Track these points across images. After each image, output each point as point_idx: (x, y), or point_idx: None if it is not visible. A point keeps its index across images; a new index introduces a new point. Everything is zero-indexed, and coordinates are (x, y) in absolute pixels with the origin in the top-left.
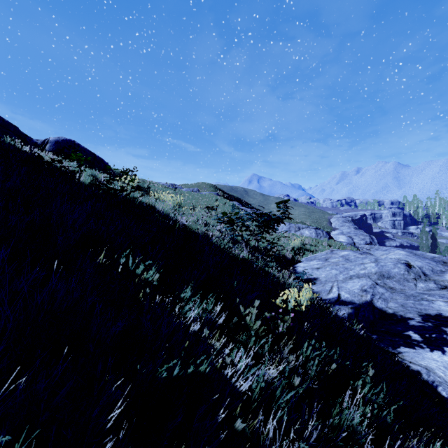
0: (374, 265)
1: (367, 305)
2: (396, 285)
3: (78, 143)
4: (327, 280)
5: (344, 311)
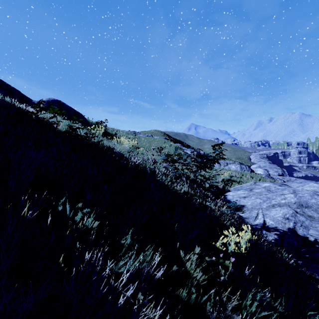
0: (293, 196)
1: (291, 232)
2: (314, 214)
3: (63, 102)
4: (252, 207)
5: (271, 237)
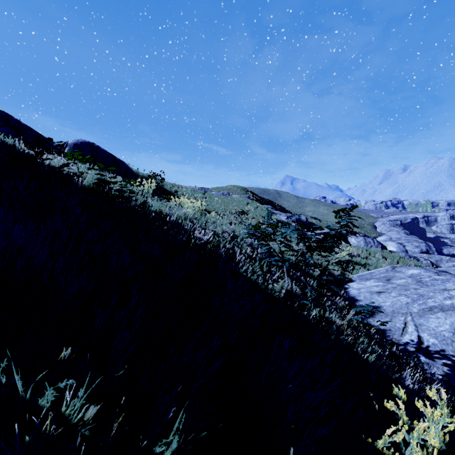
0: None
1: None
2: None
3: (97, 146)
4: (394, 310)
5: (436, 370)
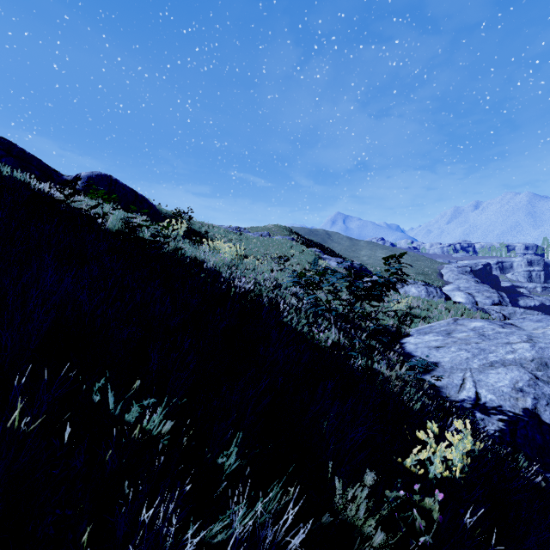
0: (529, 347)
1: (529, 417)
2: None
3: (115, 179)
4: (453, 366)
5: (491, 426)
